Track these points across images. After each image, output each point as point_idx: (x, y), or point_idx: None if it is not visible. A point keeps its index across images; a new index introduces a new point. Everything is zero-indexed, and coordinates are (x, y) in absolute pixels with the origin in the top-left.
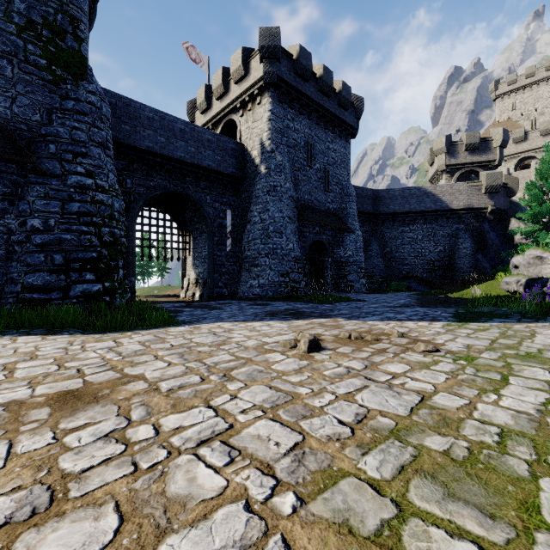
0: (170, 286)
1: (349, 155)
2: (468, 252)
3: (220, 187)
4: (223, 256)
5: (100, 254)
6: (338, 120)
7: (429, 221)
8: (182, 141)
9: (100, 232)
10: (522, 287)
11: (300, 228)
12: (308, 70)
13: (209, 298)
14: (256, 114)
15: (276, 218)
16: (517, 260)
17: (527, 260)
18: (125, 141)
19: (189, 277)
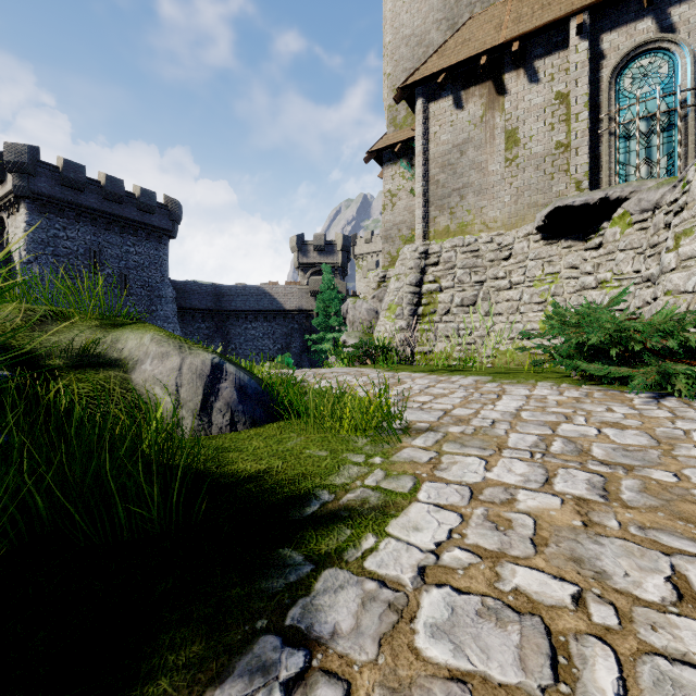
0: None
1: (165, 256)
2: (297, 351)
3: None
4: None
5: None
6: (141, 224)
7: (269, 319)
8: None
9: None
10: None
11: None
12: (81, 182)
13: None
14: (17, 221)
15: None
16: None
17: None
18: None
19: None
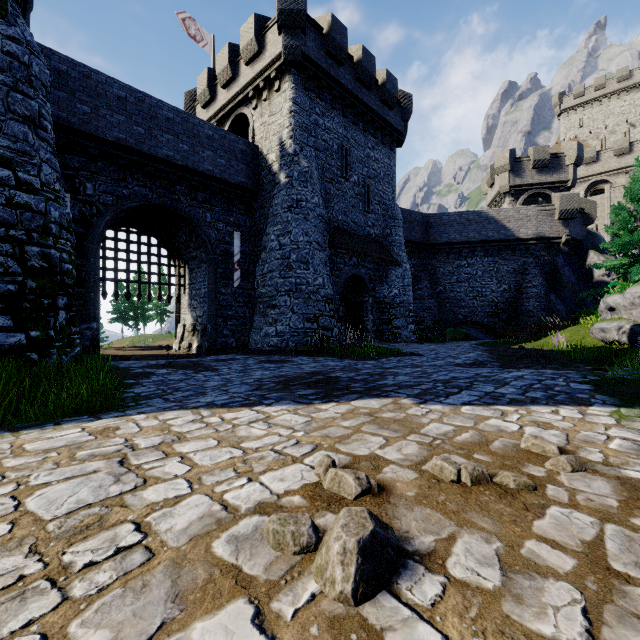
0: (170, 334)
1: (394, 167)
2: (539, 291)
3: (225, 202)
4: (229, 294)
5: (23, 287)
6: (380, 121)
7: (491, 253)
8: (170, 134)
9: (24, 253)
10: (625, 335)
11: (332, 258)
12: (343, 50)
13: (209, 351)
14: (274, 105)
15: (300, 243)
16: (614, 300)
17: (630, 300)
18: (82, 127)
19: (184, 322)
